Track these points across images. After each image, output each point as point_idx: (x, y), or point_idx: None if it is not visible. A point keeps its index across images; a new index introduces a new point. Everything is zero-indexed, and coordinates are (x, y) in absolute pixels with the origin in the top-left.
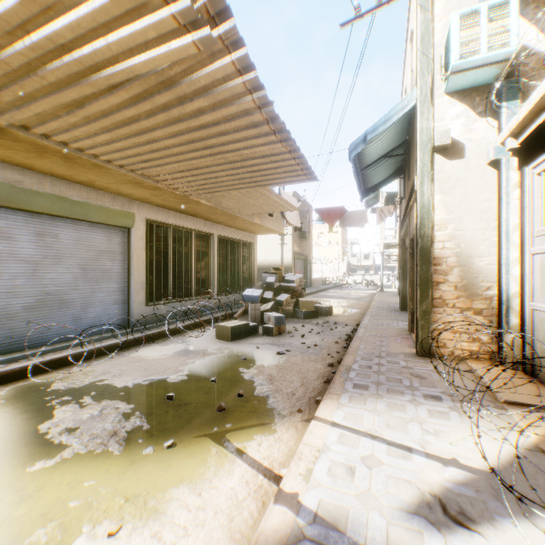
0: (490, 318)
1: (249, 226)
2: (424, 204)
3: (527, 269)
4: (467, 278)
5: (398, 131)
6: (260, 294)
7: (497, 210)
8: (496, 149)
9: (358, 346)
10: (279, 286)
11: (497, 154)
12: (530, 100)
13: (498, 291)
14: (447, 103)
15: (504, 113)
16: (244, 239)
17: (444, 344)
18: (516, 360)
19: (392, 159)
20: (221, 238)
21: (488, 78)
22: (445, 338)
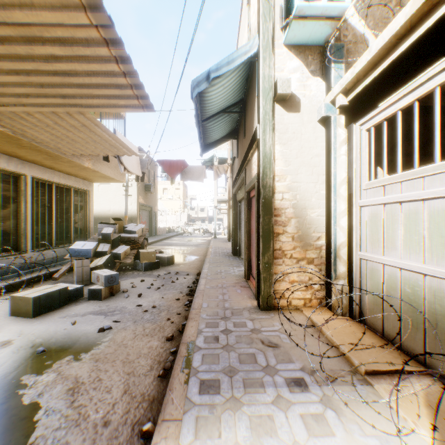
0: (321, 267)
1: (81, 170)
2: (266, 153)
3: (356, 220)
4: (303, 229)
5: (238, 84)
6: (93, 247)
7: (326, 165)
8: (327, 106)
9: (201, 304)
10: (118, 237)
11: (328, 111)
12: (373, 47)
13: (327, 241)
14: (286, 55)
15: (333, 74)
16: (77, 186)
17: (284, 295)
18: (345, 306)
19: (230, 117)
20: (41, 182)
21: (321, 38)
22: (285, 289)
